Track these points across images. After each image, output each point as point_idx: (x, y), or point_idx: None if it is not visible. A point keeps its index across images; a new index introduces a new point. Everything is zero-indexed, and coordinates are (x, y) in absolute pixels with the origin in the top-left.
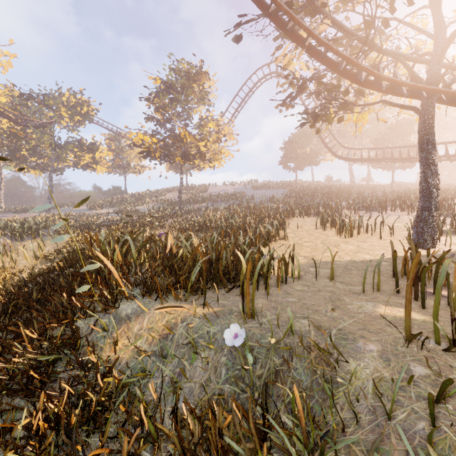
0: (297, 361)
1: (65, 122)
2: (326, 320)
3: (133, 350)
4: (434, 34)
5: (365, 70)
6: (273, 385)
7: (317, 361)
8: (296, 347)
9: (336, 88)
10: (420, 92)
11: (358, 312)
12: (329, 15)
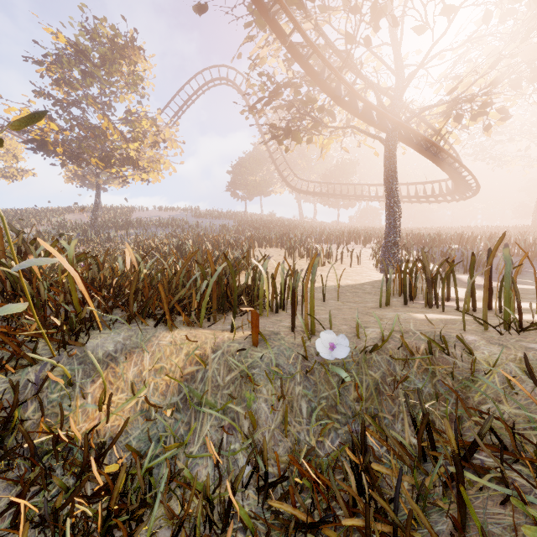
0: (402, 368)
1: None
2: (389, 326)
3: (133, 409)
4: (396, 71)
5: (347, 85)
6: (381, 405)
7: (428, 362)
8: (393, 353)
9: (312, 102)
10: (385, 123)
11: (403, 319)
12: (311, 16)
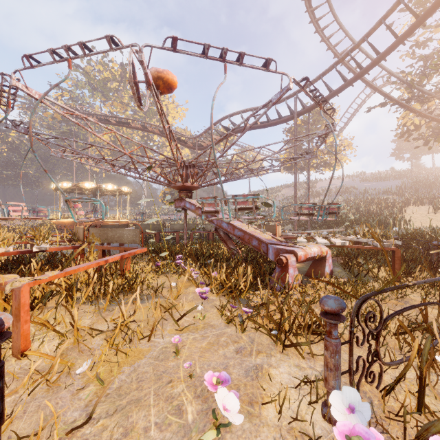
0: None
1: (220, 148)
2: None
3: None
4: None
5: None
6: None
7: None
8: None
9: None
10: None
11: None
12: (434, 95)
